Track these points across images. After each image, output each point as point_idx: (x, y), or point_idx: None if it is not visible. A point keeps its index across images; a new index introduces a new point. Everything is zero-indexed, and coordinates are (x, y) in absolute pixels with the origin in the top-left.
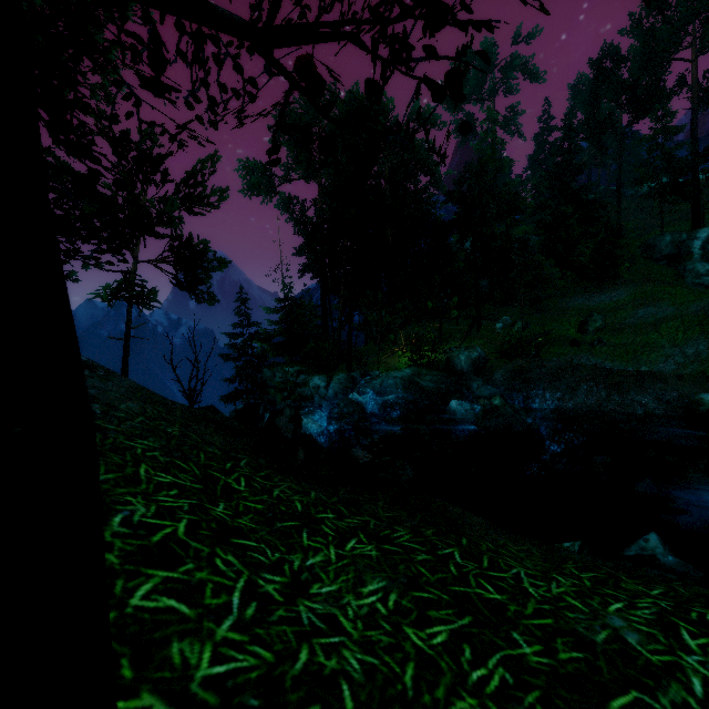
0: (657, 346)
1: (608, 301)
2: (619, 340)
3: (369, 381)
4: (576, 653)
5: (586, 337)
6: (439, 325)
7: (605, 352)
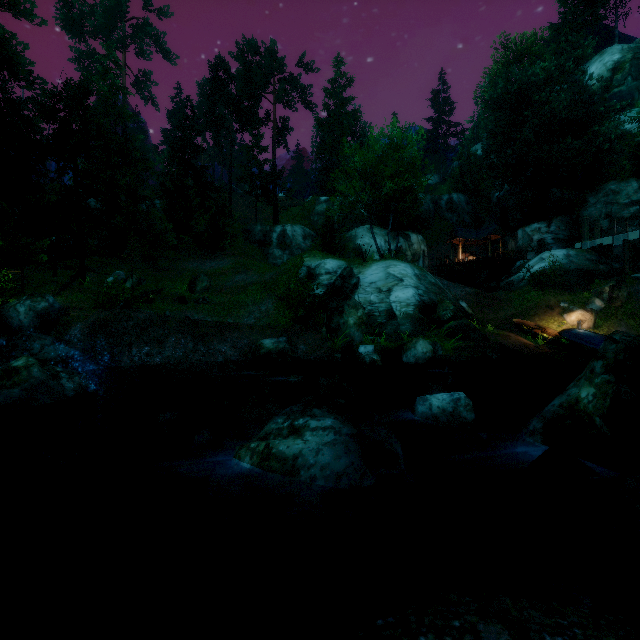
0: (244, 304)
1: (217, 267)
2: (220, 299)
3: None
4: None
5: (195, 295)
6: (19, 271)
7: (208, 309)
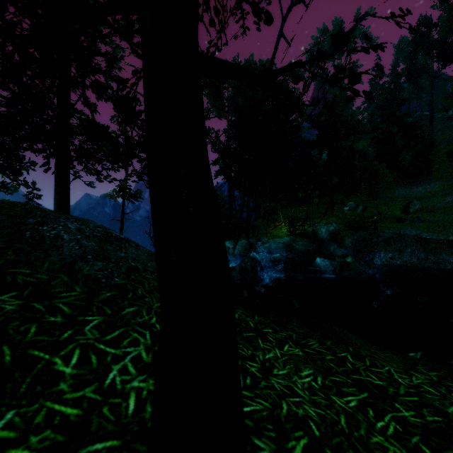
0: None
1: (424, 191)
2: (432, 218)
3: (261, 245)
4: (437, 417)
5: (408, 216)
6: (305, 208)
7: (422, 226)
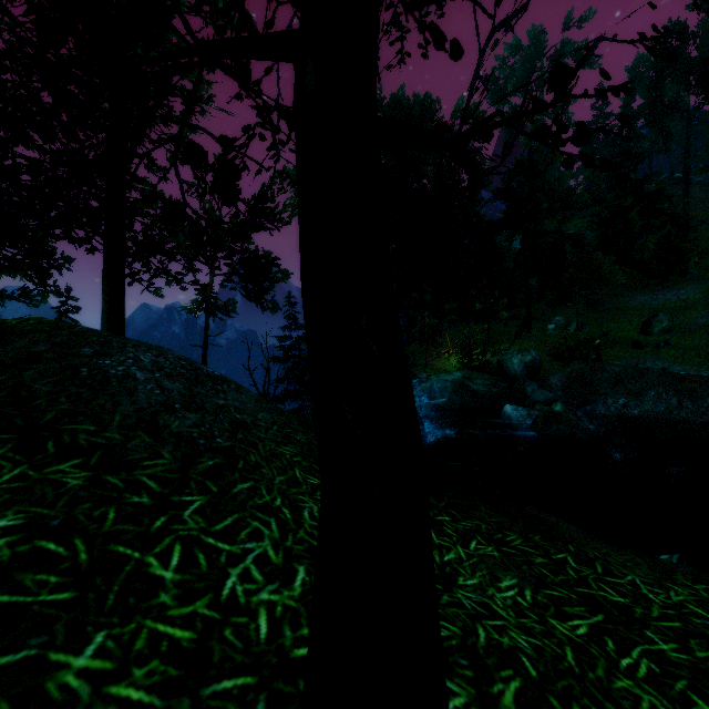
0: None
1: (675, 300)
2: (689, 342)
3: (418, 384)
4: None
5: (650, 338)
6: (486, 326)
7: (673, 355)
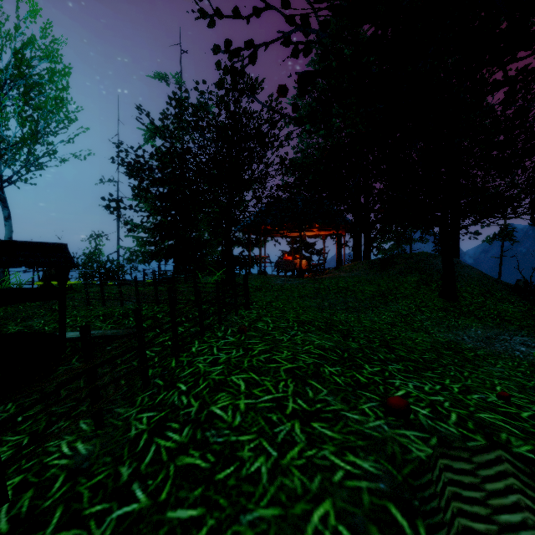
0: None
1: None
2: None
3: None
4: None
5: None
6: None
7: None
